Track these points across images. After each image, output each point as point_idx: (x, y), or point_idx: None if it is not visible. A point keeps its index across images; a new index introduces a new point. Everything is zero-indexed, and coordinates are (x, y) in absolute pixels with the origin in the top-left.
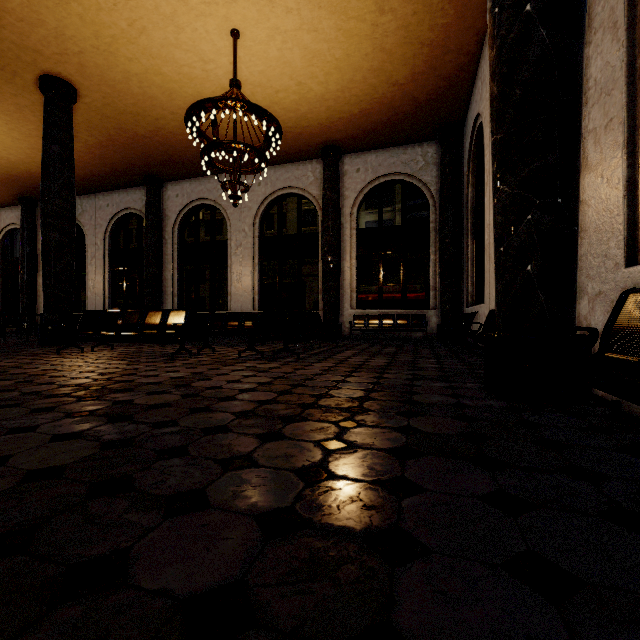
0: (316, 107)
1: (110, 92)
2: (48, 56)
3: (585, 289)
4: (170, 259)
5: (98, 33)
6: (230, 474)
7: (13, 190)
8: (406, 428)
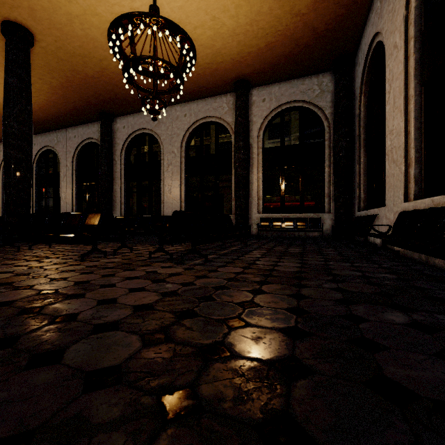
0: (228, 42)
1: (59, 35)
2: (3, 1)
3: None
4: (119, 176)
5: None
6: None
7: None
8: None
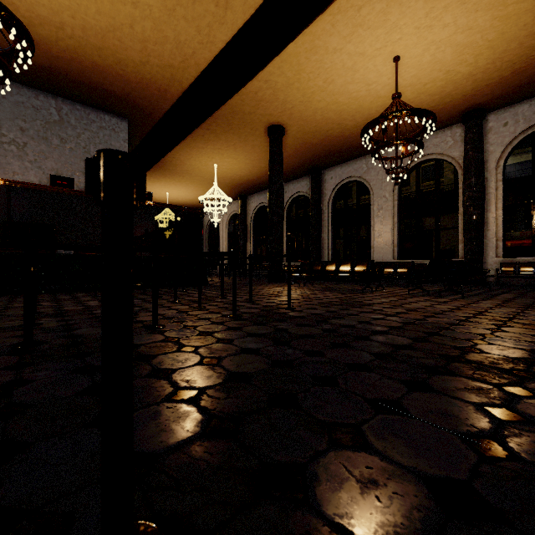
0: (461, 84)
1: (302, 124)
2: (275, 115)
3: None
4: (326, 224)
5: (304, 93)
6: (489, 338)
7: (237, 192)
8: None
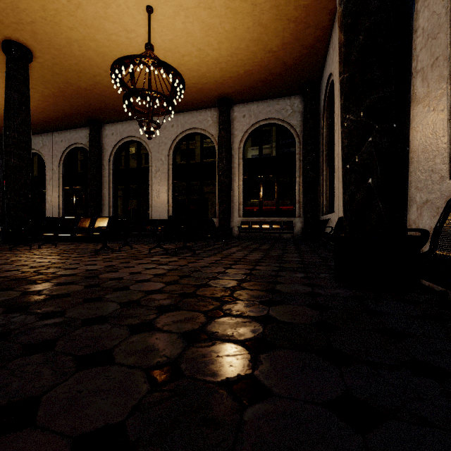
0: (212, 68)
1: (57, 54)
2: (7, 25)
3: (414, 198)
4: (107, 180)
5: (45, 7)
6: (80, 375)
7: None
8: (265, 317)
